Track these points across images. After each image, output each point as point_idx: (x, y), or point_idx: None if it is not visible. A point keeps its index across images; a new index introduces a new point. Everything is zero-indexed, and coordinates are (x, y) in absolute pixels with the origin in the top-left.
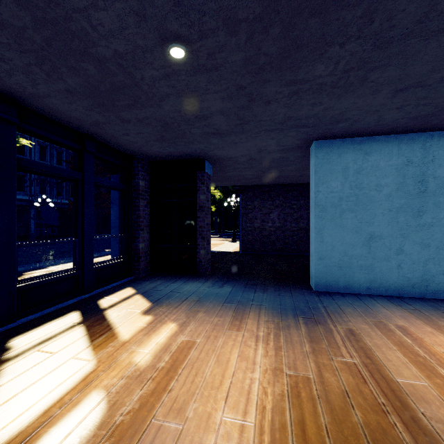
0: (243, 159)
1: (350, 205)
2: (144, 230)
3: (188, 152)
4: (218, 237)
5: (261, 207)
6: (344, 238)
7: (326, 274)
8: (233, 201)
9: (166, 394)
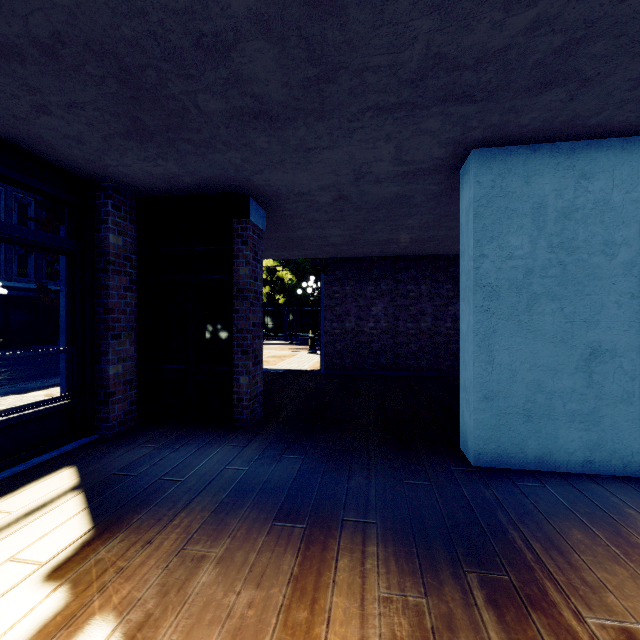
0: (326, 197)
1: (550, 285)
2: (123, 338)
3: (210, 176)
4: (289, 344)
5: (357, 295)
6: (536, 354)
7: (498, 431)
8: (311, 287)
9: None
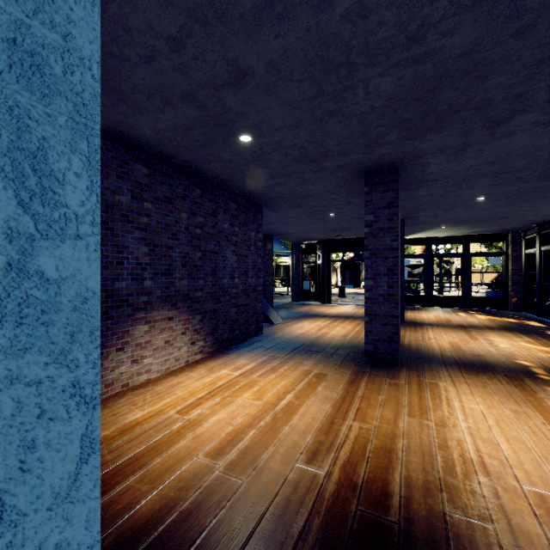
0: None
1: None
2: None
3: None
4: None
5: None
6: None
7: None
8: None
9: (543, 421)
